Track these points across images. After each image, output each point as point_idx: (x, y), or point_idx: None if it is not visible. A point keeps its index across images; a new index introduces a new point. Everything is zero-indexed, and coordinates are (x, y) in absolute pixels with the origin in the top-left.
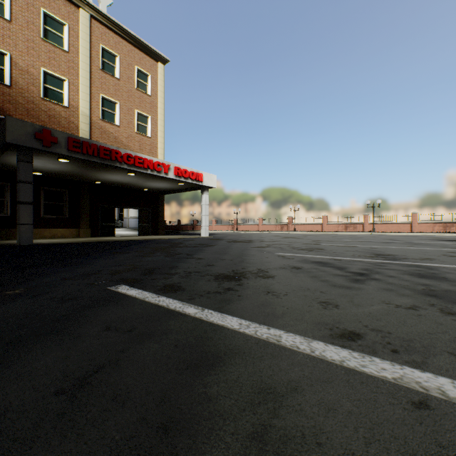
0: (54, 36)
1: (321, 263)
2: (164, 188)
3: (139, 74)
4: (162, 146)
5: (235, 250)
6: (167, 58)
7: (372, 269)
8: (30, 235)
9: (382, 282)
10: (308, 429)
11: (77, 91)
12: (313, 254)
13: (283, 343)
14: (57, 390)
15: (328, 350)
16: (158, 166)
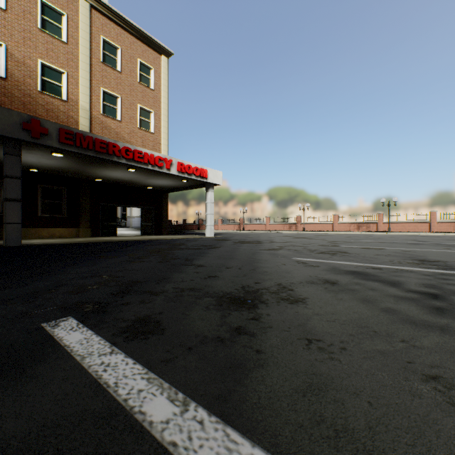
0: (52, 27)
1: (360, 275)
2: (167, 186)
3: (141, 67)
4: (166, 142)
5: (243, 253)
6: (170, 51)
7: (440, 286)
8: (18, 235)
9: None
10: None
11: (76, 84)
12: (339, 260)
13: None
14: None
15: None
16: (159, 161)
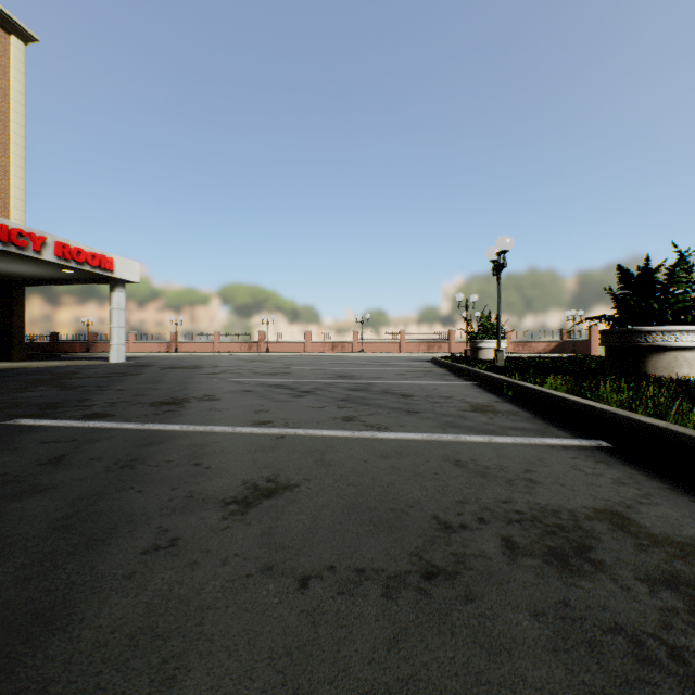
0: None
1: (277, 386)
2: (27, 274)
3: None
4: (22, 194)
5: (175, 378)
6: (32, 34)
7: (321, 388)
8: None
9: (319, 396)
10: (219, 449)
11: None
12: (275, 378)
13: (215, 430)
14: (39, 464)
15: (246, 429)
16: (20, 237)
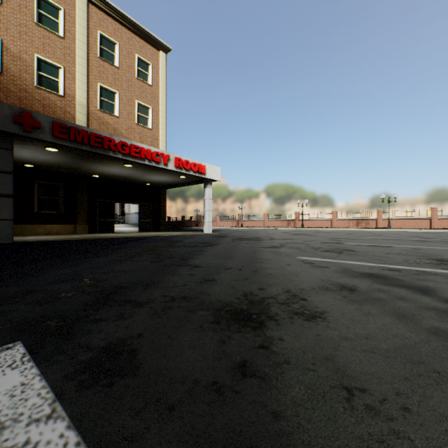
0: (49, 21)
1: (379, 278)
2: (165, 182)
3: (139, 63)
4: (164, 138)
5: (243, 251)
6: (168, 47)
7: None
8: (10, 232)
9: None
10: None
11: (73, 79)
12: (349, 259)
13: None
14: None
15: None
16: (157, 156)
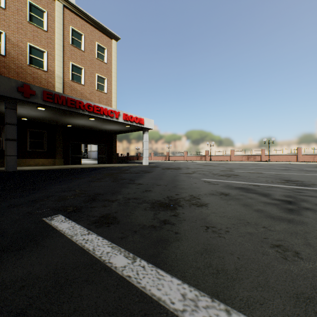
0: (37, 20)
1: (244, 189)
2: (116, 129)
3: (98, 48)
4: (115, 99)
5: (168, 176)
6: (118, 36)
7: (295, 196)
8: (15, 164)
9: None
10: None
11: (53, 60)
12: (232, 180)
13: None
14: None
15: None
16: (111, 113)
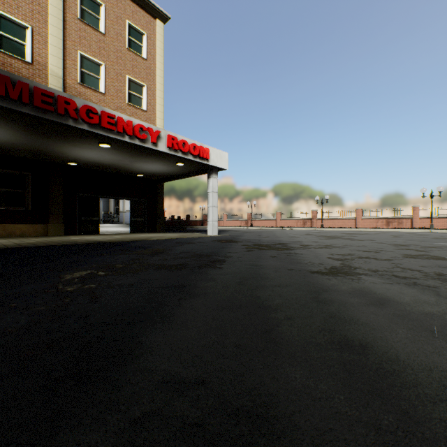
0: None
1: None
2: (161, 173)
3: (131, 31)
4: (161, 123)
5: (287, 296)
6: (166, 14)
7: None
8: None
9: None
10: None
11: (45, 44)
12: None
13: None
14: None
15: None
16: (141, 132)
